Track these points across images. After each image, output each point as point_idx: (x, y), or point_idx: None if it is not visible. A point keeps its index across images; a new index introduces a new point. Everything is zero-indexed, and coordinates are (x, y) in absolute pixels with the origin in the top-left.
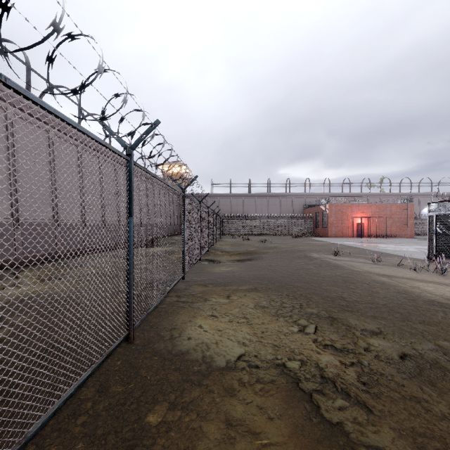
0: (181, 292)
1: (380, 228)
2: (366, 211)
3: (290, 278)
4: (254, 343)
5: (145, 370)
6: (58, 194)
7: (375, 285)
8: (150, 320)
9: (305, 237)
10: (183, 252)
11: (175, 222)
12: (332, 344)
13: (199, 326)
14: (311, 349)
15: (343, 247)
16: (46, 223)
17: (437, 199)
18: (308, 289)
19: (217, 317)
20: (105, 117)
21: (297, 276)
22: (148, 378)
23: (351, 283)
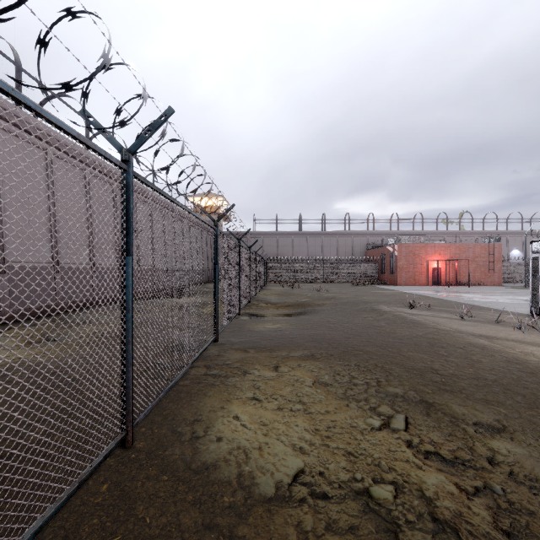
0: (211, 360)
1: (461, 274)
2: (444, 253)
3: (357, 340)
4: (317, 449)
5: (143, 505)
6: (58, 230)
7: (472, 350)
8: (165, 407)
9: (369, 284)
10: (216, 305)
11: (209, 266)
12: (436, 452)
13: (234, 417)
14: (405, 460)
15: (418, 297)
16: (42, 268)
17: (529, 238)
18: (384, 356)
19: (261, 401)
20: (71, 85)
21: (366, 337)
22: (147, 522)
23: (441, 348)
